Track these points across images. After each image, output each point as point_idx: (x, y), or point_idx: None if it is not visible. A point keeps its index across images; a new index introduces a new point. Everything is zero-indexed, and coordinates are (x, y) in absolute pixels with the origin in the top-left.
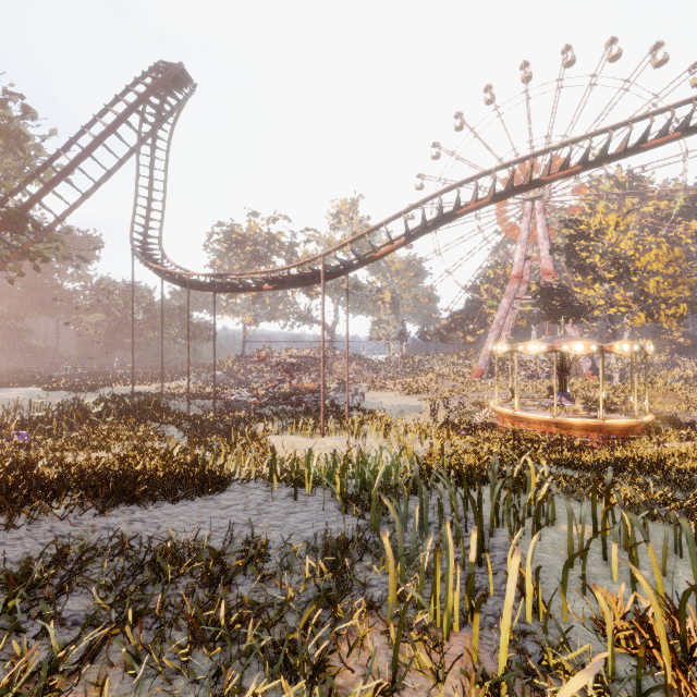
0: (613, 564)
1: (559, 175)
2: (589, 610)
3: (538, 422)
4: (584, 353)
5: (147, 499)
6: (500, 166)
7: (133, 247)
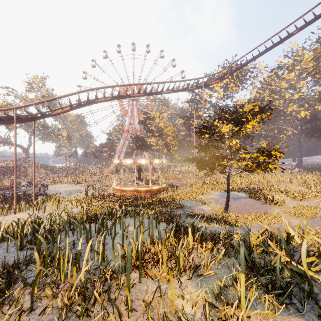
0: (134, 236)
1: (137, 95)
2: (123, 253)
3: (130, 191)
4: (145, 163)
5: None
6: (114, 85)
7: None
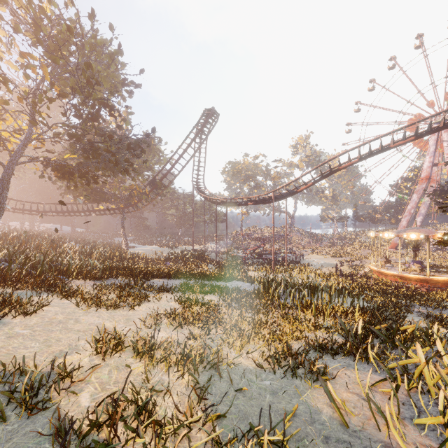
0: None
1: (400, 143)
2: None
3: (391, 275)
4: (416, 239)
5: (212, 279)
6: (361, 144)
7: (193, 186)
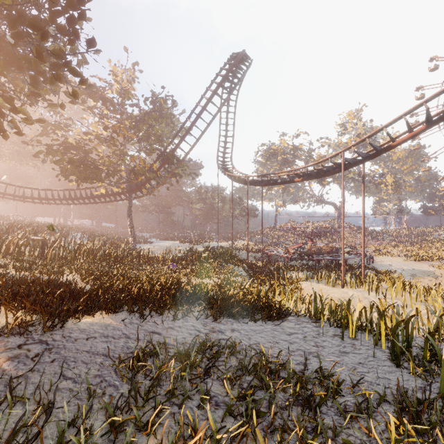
0: None
1: None
2: None
3: None
4: None
5: (239, 316)
6: None
7: (218, 165)
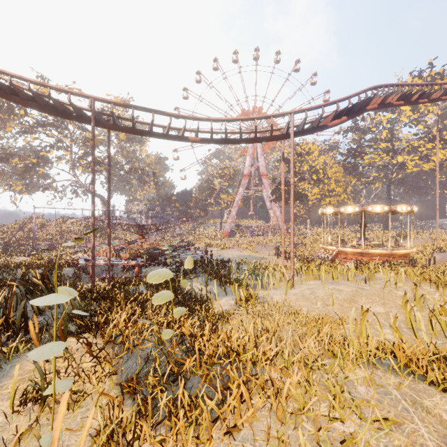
0: None
1: (397, 103)
2: None
3: (379, 255)
4: (405, 211)
5: None
6: (391, 84)
7: None
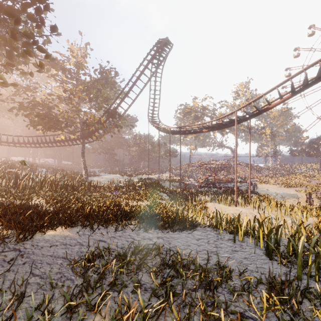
0: None
1: None
2: None
3: None
4: None
5: (163, 228)
6: None
7: (148, 119)
